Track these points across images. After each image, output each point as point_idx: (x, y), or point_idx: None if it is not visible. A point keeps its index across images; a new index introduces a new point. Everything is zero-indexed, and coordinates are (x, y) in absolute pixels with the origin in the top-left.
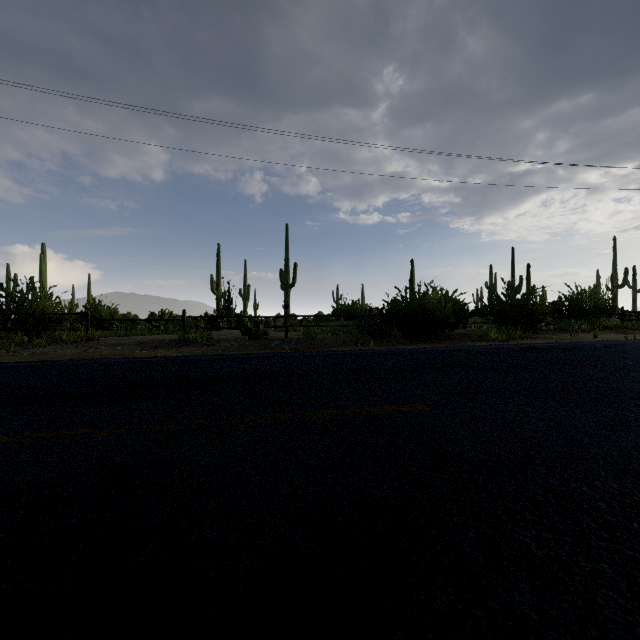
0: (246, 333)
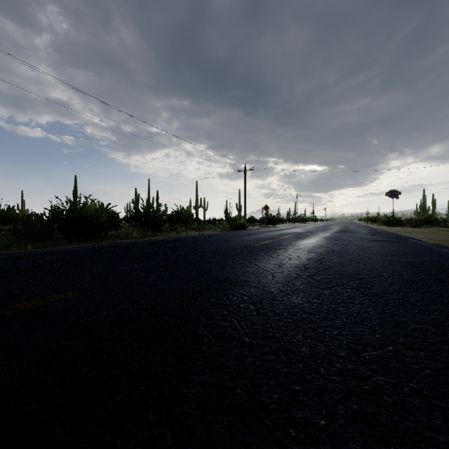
0: None
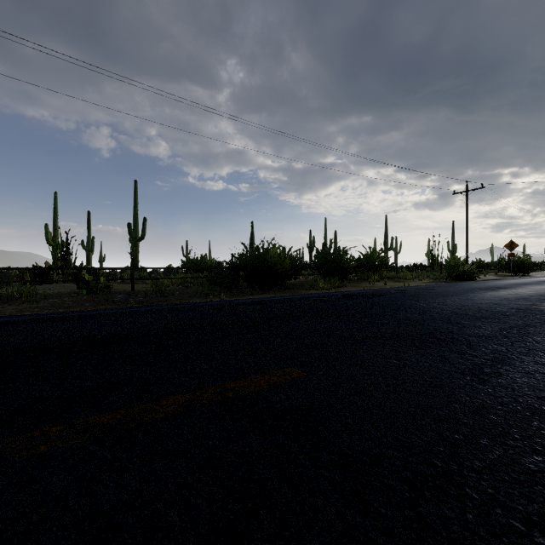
0: (84, 286)
